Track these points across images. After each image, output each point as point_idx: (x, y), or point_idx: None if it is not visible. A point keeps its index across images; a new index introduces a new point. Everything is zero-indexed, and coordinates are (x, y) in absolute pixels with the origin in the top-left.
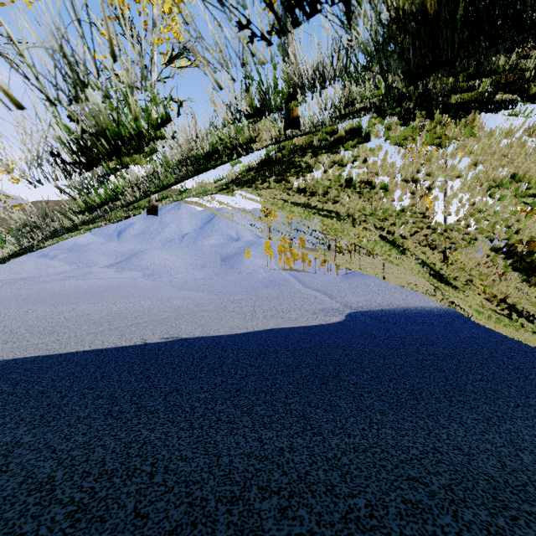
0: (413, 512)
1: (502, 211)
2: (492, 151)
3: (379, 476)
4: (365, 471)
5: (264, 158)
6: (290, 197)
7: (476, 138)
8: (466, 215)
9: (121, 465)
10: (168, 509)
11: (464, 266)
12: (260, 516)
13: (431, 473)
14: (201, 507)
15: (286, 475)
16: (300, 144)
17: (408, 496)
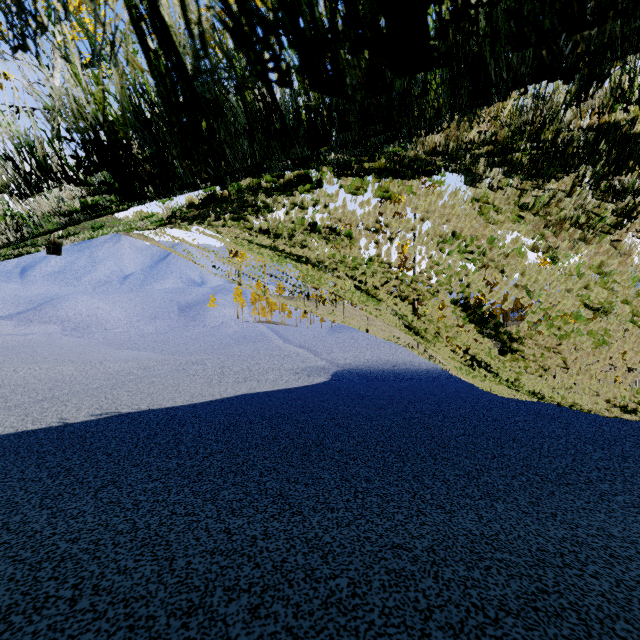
0: (396, 581)
1: (454, 265)
2: (433, 209)
3: (363, 549)
4: (349, 547)
5: (207, 195)
6: (253, 237)
7: (418, 196)
8: (426, 267)
9: (25, 596)
10: None
11: (432, 318)
12: (225, 623)
13: (415, 537)
14: (146, 629)
15: (259, 567)
16: (246, 184)
17: (392, 565)
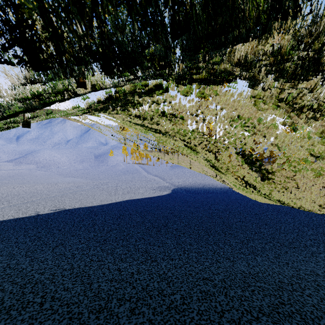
0: (205, 297)
1: (237, 133)
2: (227, 103)
3: (188, 280)
4: (180, 279)
5: (108, 96)
6: (132, 119)
7: (220, 96)
8: (223, 135)
9: (17, 301)
10: (54, 324)
11: (225, 161)
12: (117, 316)
13: (215, 274)
14: (78, 319)
15: (135, 288)
16: (128, 90)
17: (203, 288)
